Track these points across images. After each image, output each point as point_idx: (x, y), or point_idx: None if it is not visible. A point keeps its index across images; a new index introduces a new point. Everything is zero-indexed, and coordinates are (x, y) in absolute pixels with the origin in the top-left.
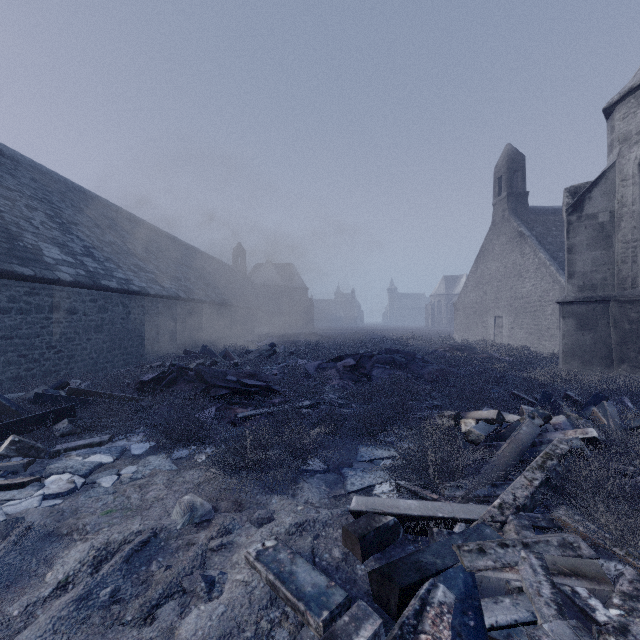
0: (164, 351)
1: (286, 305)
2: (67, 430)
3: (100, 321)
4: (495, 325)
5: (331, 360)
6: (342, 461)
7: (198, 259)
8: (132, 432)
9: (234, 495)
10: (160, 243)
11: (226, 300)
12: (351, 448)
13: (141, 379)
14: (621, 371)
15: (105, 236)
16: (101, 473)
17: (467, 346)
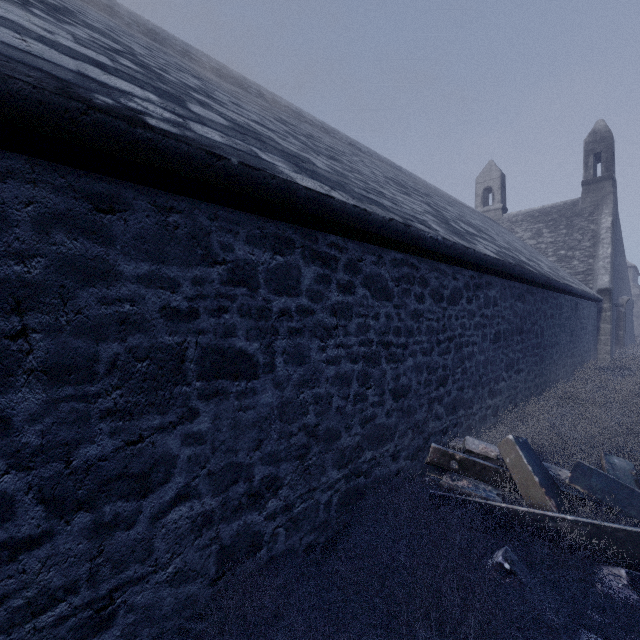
0: None
1: None
2: None
3: None
4: None
5: None
6: None
7: None
8: None
9: None
10: None
11: None
12: None
13: None
14: None
15: None
16: None
17: None
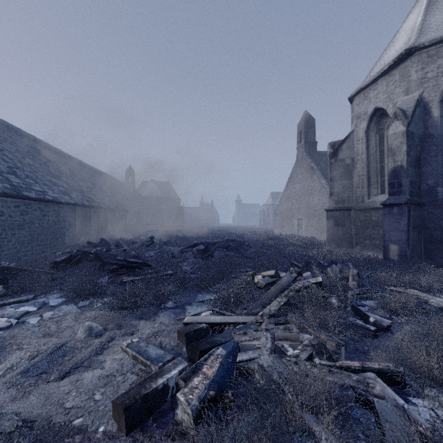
0: (72, 243)
1: (164, 211)
2: (2, 293)
3: (22, 221)
4: (298, 224)
5: (190, 246)
6: (186, 302)
7: (98, 177)
8: (49, 293)
9: (117, 321)
10: (69, 165)
11: (119, 207)
12: (193, 295)
13: (55, 260)
14: (357, 250)
15: (25, 159)
16: (29, 316)
17: (278, 237)
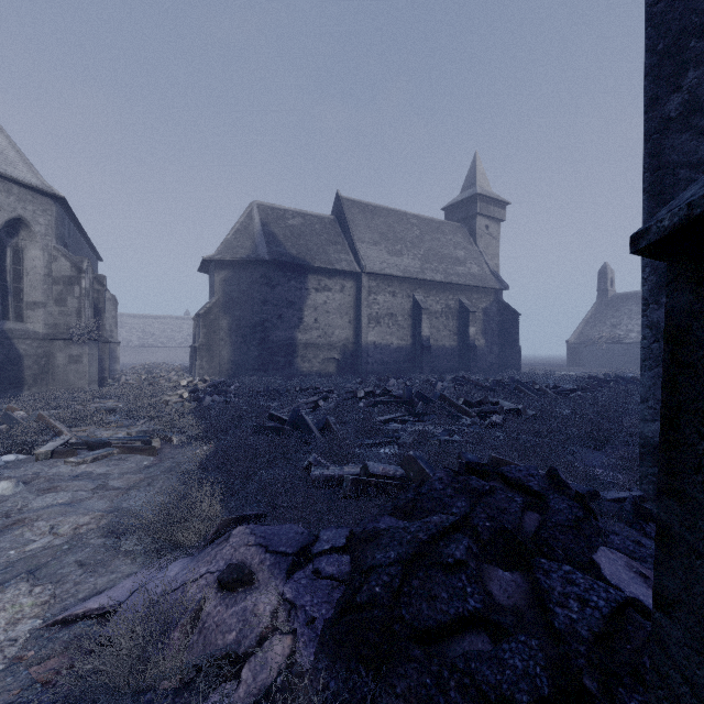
0: None
1: None
2: None
3: None
4: None
5: None
6: None
7: None
8: None
9: None
10: None
11: None
12: None
13: None
14: None
15: None
16: None
17: None
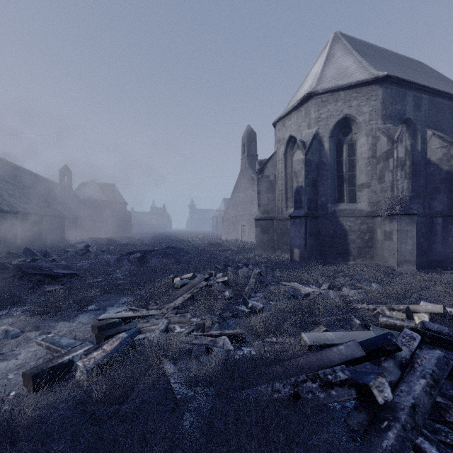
0: None
1: (108, 215)
2: None
3: None
4: (242, 230)
5: (126, 254)
6: (108, 304)
7: (23, 177)
8: None
9: (35, 324)
10: None
11: (50, 212)
12: (117, 299)
13: None
14: (278, 253)
15: None
16: None
17: (218, 243)
